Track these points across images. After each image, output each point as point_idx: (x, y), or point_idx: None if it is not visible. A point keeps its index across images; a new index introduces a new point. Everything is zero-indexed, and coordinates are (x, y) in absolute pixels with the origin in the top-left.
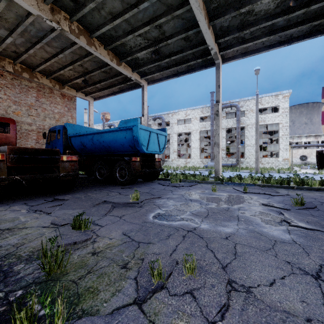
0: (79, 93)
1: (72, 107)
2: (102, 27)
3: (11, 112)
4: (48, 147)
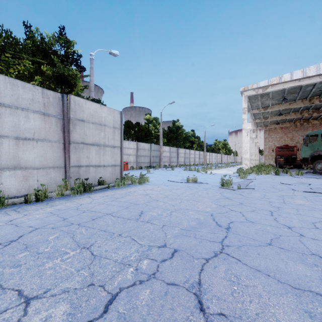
0: None
1: None
2: (320, 108)
3: (300, 140)
4: None
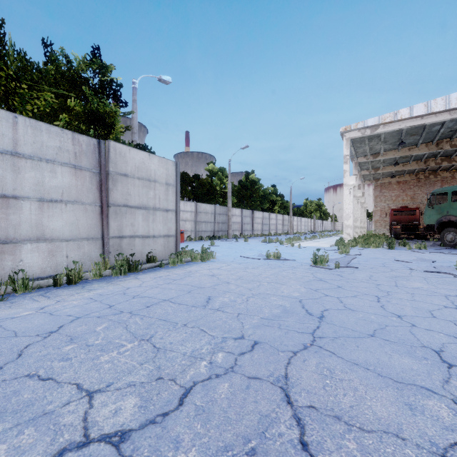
0: None
1: None
2: (452, 155)
3: (424, 200)
4: None
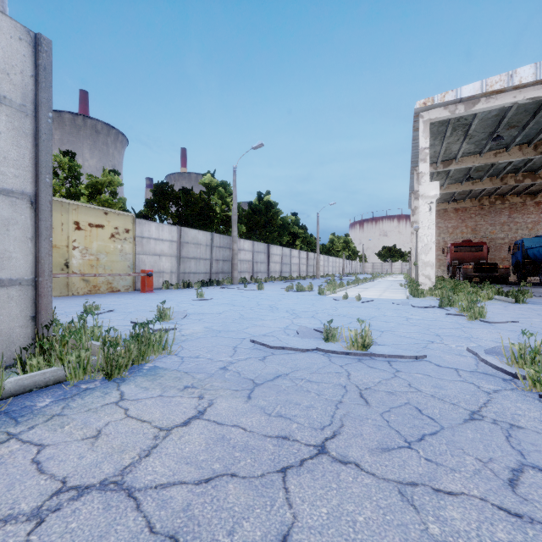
0: None
1: None
2: (540, 168)
3: (488, 232)
4: (513, 257)
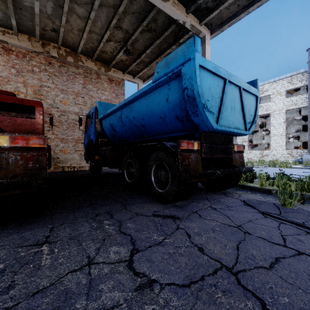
0: (126, 75)
1: (120, 92)
2: None
3: (59, 101)
4: (86, 136)
